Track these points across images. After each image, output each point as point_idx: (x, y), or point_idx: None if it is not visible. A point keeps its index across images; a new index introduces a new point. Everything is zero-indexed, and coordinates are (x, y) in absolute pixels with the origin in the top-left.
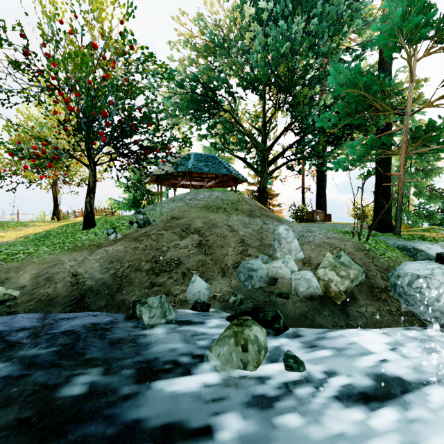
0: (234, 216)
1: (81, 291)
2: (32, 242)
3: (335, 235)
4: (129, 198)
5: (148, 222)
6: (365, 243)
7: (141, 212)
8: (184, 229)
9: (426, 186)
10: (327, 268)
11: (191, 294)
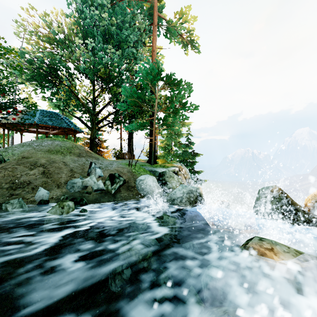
0: (68, 157)
1: None
2: None
3: (122, 166)
4: None
5: (4, 160)
6: (134, 169)
7: None
8: (32, 164)
9: (178, 141)
10: (109, 179)
11: (38, 197)
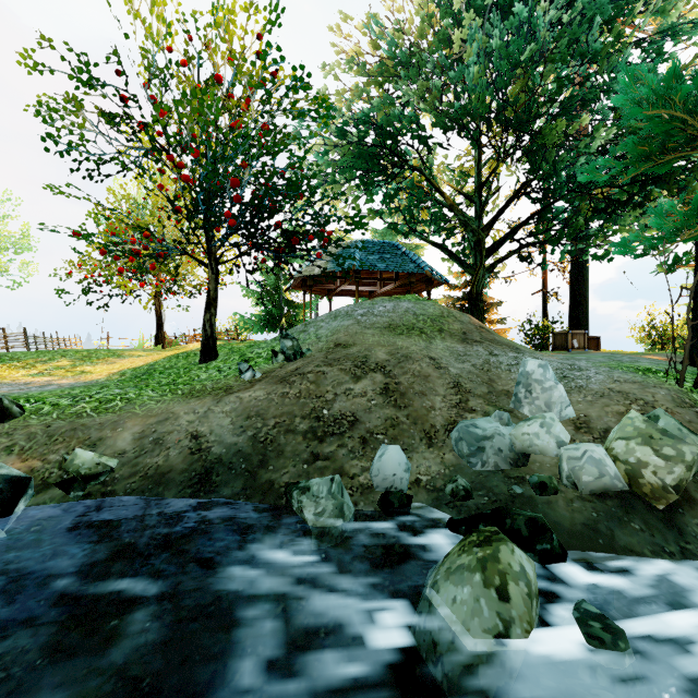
0: (439, 342)
1: (205, 464)
2: (132, 382)
3: (628, 376)
4: (260, 313)
5: (301, 352)
6: (693, 391)
7: (290, 336)
8: (358, 364)
9: None
10: (633, 439)
11: (380, 476)
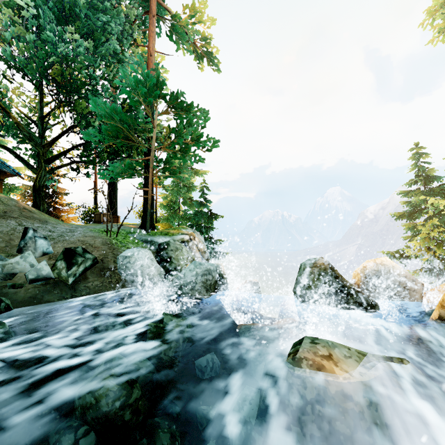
0: None
1: None
2: None
3: (93, 234)
4: None
5: None
6: (115, 239)
7: None
8: None
9: (189, 197)
10: (63, 258)
11: None
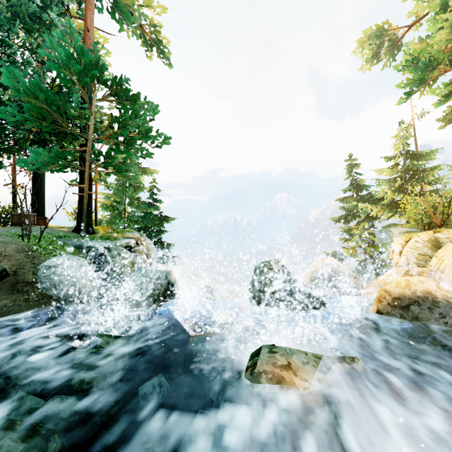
0: None
1: None
2: None
3: (4, 239)
4: None
5: None
6: (36, 244)
7: None
8: None
9: (136, 198)
10: None
11: None
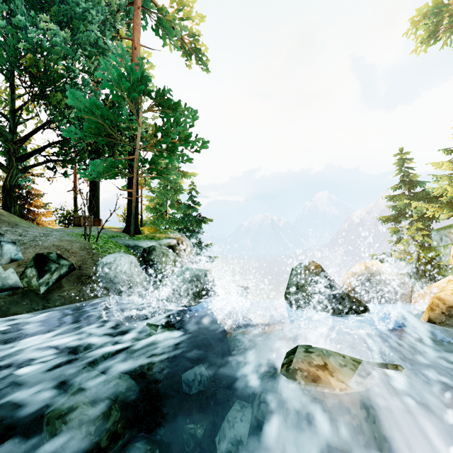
0: None
1: None
2: None
3: (70, 238)
4: None
5: None
6: (95, 243)
7: None
8: None
9: (177, 200)
10: (33, 265)
11: None
